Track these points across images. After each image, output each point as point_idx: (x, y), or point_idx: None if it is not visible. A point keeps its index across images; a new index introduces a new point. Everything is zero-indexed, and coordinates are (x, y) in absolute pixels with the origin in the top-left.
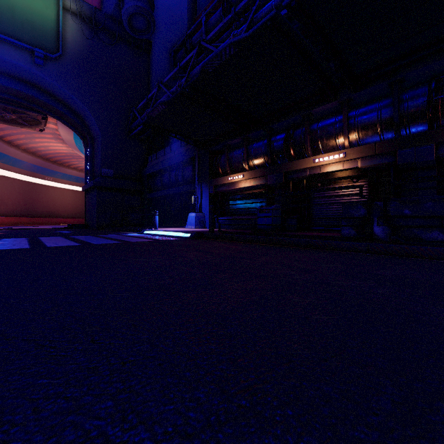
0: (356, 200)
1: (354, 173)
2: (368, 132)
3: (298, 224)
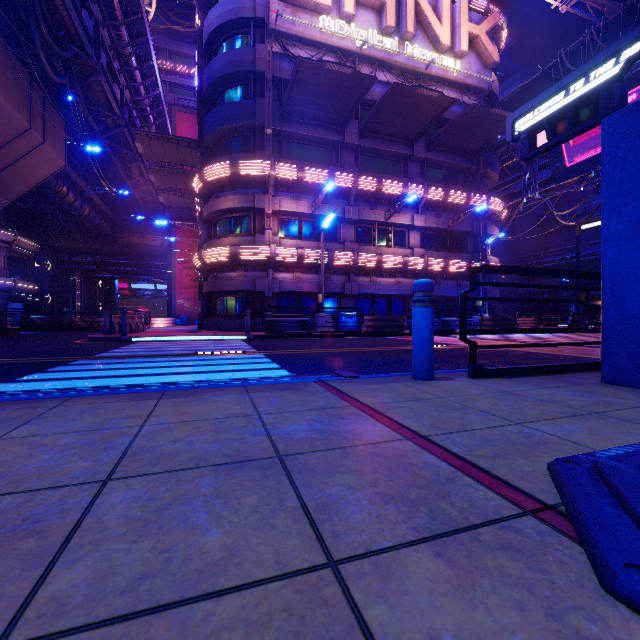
0: None
1: None
2: None
3: None
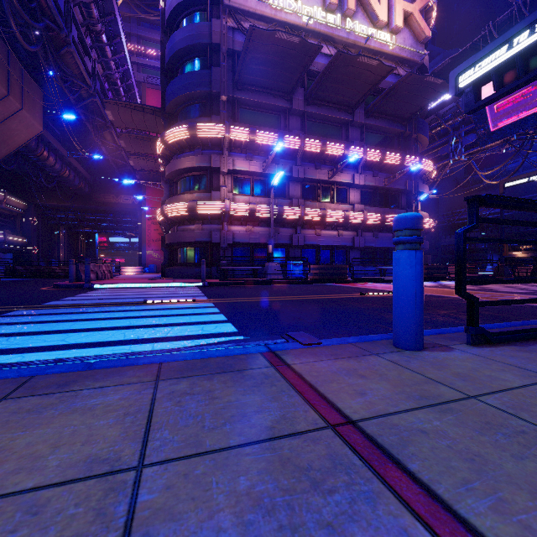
0: None
1: None
2: None
3: None
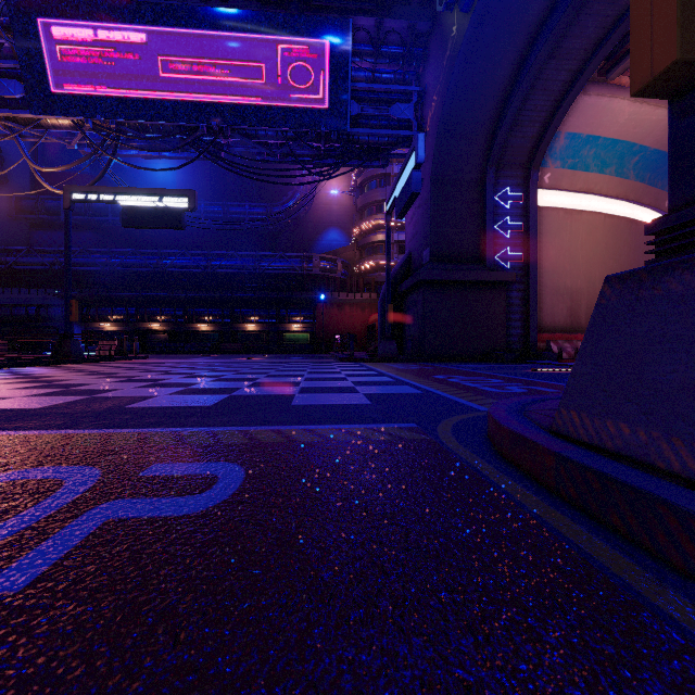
0: (165, 340)
1: (164, 331)
2: (168, 318)
3: (142, 349)
